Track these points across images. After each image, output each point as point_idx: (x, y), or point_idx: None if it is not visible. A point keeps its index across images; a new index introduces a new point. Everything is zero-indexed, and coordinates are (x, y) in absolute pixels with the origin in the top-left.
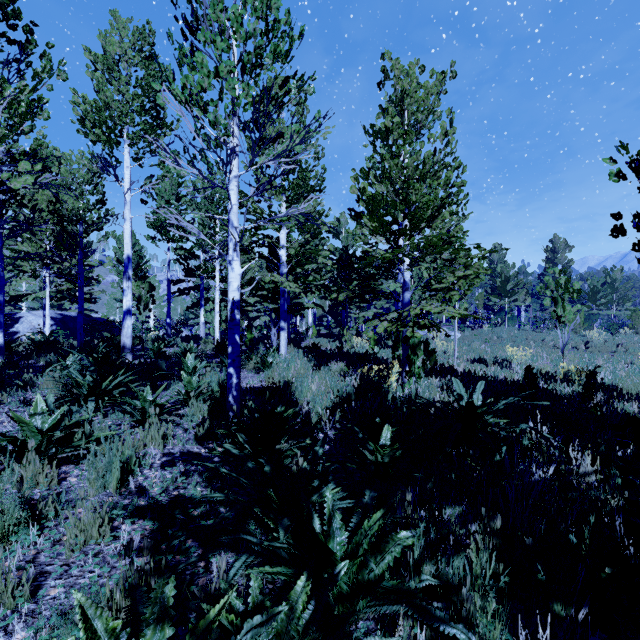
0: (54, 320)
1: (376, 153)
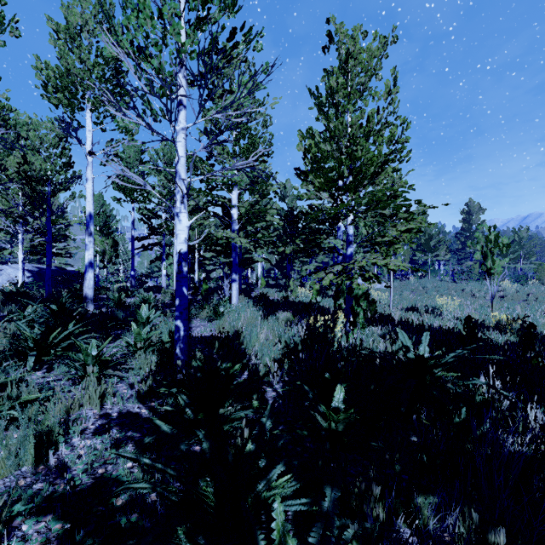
0: (31, 272)
1: (321, 114)
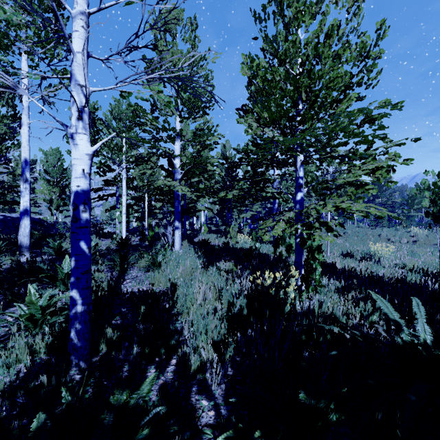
0: None
1: (267, 42)
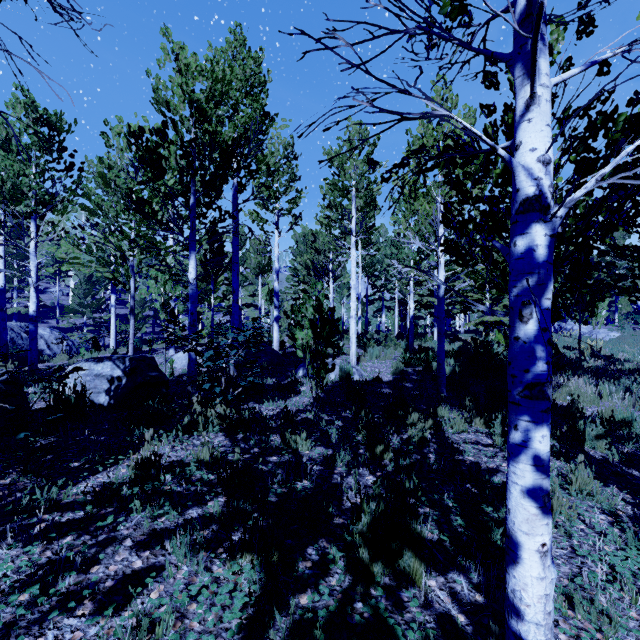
0: None
1: None
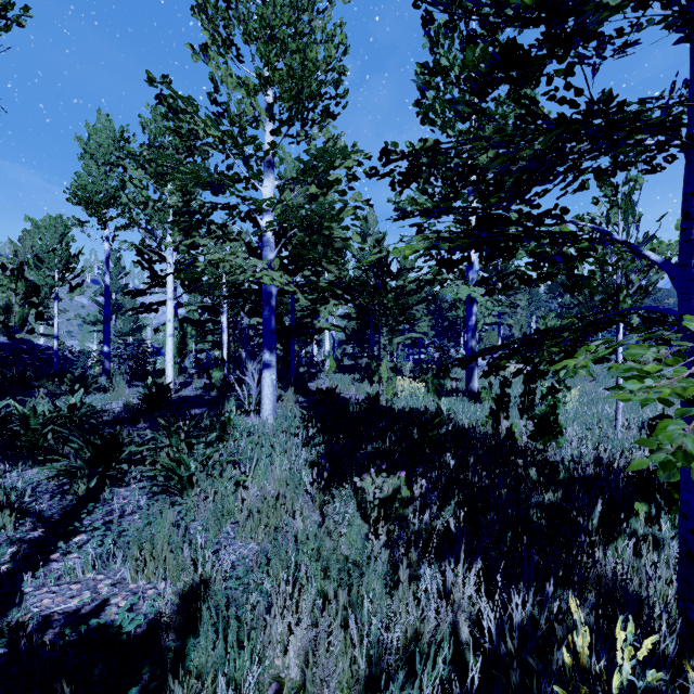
0: None
1: None
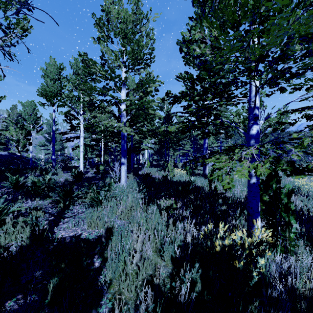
0: None
1: None
